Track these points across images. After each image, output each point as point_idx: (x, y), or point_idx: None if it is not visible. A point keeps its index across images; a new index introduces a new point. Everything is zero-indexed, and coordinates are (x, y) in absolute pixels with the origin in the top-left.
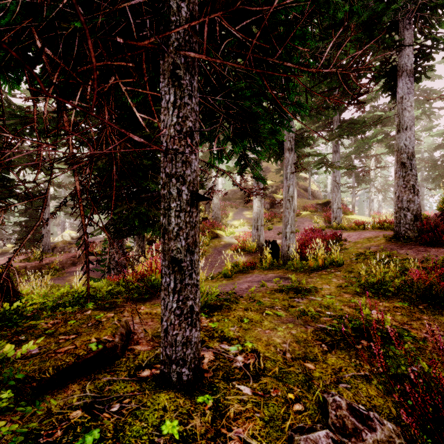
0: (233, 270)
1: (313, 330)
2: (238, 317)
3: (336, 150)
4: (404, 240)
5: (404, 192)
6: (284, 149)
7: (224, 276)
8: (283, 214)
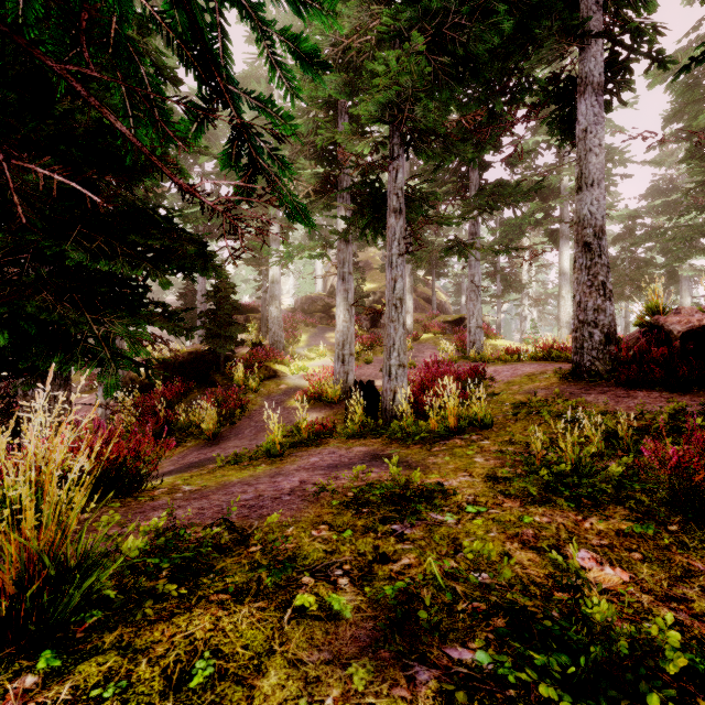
0: (286, 442)
1: (437, 695)
2: (182, 655)
3: (475, 233)
4: (590, 377)
5: (589, 294)
6: (388, 211)
7: (267, 454)
8: (385, 332)
